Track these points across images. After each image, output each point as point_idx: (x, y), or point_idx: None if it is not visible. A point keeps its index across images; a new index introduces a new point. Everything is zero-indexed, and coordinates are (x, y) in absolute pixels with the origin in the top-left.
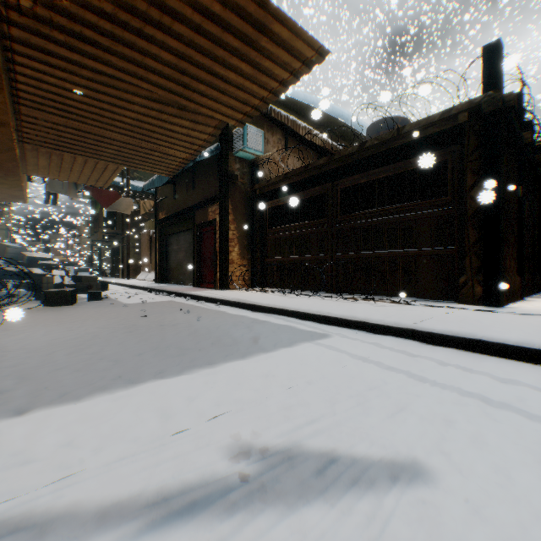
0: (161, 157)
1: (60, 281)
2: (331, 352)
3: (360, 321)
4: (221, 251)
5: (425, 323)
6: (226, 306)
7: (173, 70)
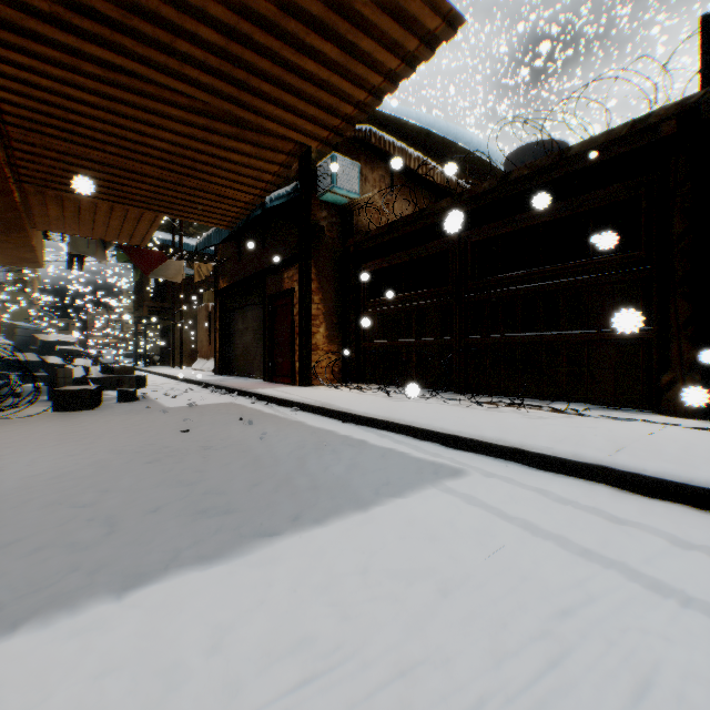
0: (214, 201)
1: (82, 375)
2: (473, 509)
3: (512, 447)
4: (300, 332)
5: (624, 455)
6: (307, 413)
7: (221, 59)
